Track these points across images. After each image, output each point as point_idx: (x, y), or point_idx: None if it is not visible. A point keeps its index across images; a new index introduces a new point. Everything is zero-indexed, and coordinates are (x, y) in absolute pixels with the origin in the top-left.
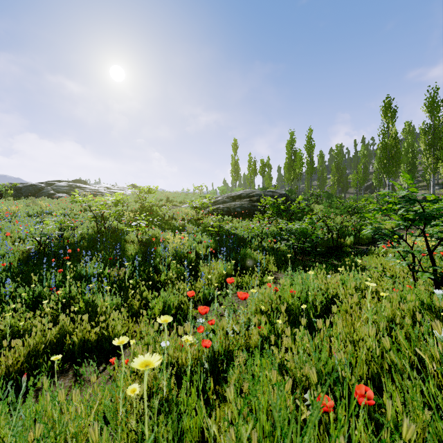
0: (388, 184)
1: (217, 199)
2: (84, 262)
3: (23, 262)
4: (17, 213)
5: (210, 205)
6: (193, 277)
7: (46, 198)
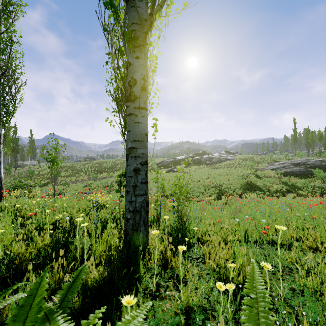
0: None
1: (285, 165)
2: (253, 190)
3: (239, 189)
4: (215, 174)
5: (281, 168)
6: (284, 196)
7: (204, 164)
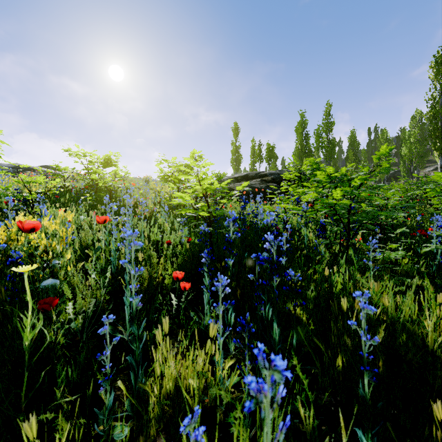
0: (441, 165)
1: None
2: None
3: None
4: None
5: None
6: None
7: None
